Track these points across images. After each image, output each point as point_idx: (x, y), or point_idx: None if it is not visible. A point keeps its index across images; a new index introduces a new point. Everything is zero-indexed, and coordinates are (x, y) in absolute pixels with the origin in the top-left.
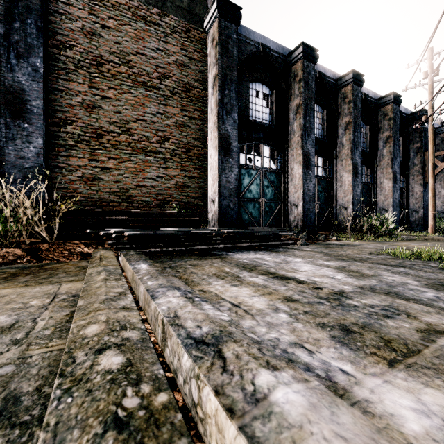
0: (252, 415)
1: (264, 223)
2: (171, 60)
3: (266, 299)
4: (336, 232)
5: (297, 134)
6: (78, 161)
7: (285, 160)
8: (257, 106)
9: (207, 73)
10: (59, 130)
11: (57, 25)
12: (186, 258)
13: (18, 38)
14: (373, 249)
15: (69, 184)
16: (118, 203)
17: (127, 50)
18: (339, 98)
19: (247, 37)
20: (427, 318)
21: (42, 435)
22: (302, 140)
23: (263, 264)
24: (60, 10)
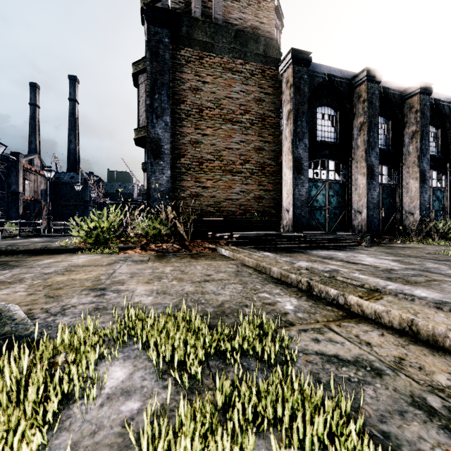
0: (354, 278)
1: (329, 227)
2: (250, 98)
3: (346, 269)
4: (401, 236)
5: (361, 149)
6: (187, 183)
7: (349, 172)
8: (323, 127)
9: (278, 103)
10: (176, 162)
11: (175, 88)
12: (278, 252)
13: (157, 105)
14: (433, 251)
15: (182, 200)
16: (213, 213)
17: (219, 96)
18: (405, 108)
19: (314, 71)
20: (435, 277)
21: (304, 278)
22: (366, 154)
23: (337, 257)
24: (176, 78)
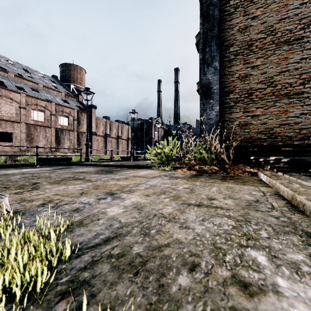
0: None
1: None
2: None
3: None
4: None
5: None
6: (236, 114)
7: None
8: None
9: None
10: (225, 99)
11: (224, 37)
12: None
13: (207, 56)
14: None
15: (231, 130)
16: (263, 139)
17: (271, 23)
18: None
19: None
20: None
21: None
22: None
23: None
24: (226, 27)
